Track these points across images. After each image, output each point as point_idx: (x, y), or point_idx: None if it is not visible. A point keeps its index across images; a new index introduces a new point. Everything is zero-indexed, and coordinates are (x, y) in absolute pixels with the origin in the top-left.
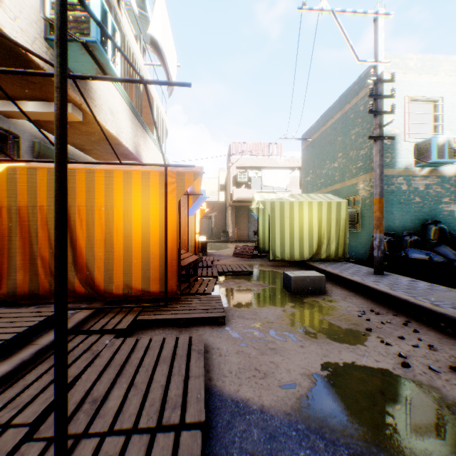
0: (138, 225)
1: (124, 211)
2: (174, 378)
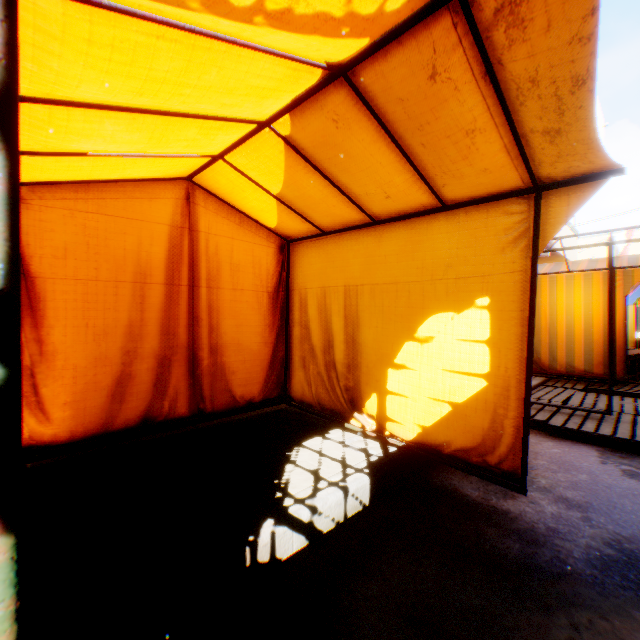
0: (578, 318)
1: (564, 307)
2: (638, 408)
